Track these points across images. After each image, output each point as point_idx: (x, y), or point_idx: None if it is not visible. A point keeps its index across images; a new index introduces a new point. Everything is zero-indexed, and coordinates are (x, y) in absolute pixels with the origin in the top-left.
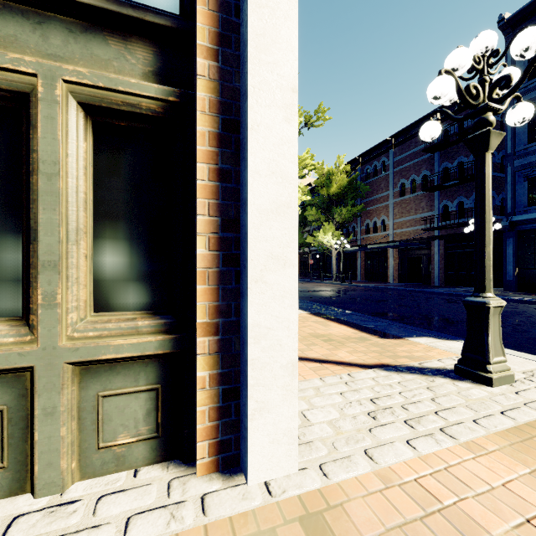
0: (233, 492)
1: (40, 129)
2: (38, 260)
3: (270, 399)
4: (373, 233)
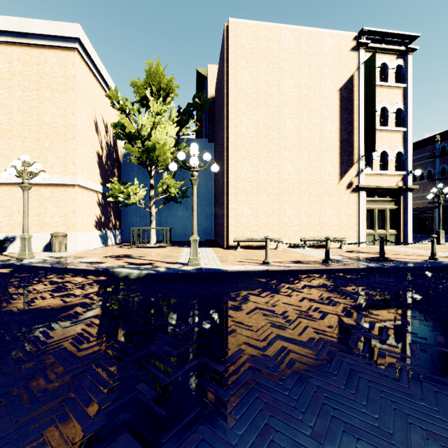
0: (406, 246)
1: (387, 213)
2: (387, 224)
3: (409, 238)
4: None
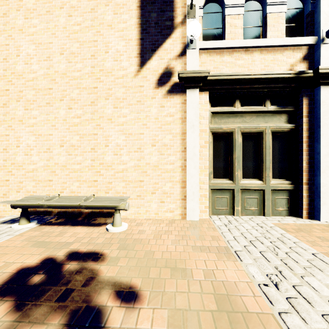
0: (317, 221)
1: (266, 139)
2: (266, 167)
3: (326, 202)
4: None
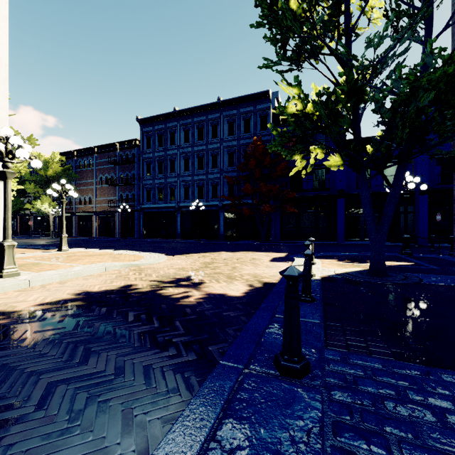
0: None
1: None
2: None
3: None
4: (84, 204)
